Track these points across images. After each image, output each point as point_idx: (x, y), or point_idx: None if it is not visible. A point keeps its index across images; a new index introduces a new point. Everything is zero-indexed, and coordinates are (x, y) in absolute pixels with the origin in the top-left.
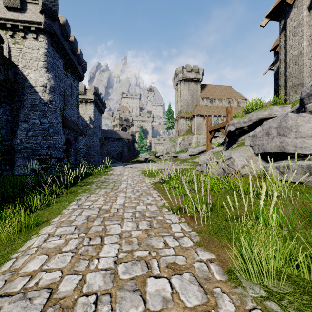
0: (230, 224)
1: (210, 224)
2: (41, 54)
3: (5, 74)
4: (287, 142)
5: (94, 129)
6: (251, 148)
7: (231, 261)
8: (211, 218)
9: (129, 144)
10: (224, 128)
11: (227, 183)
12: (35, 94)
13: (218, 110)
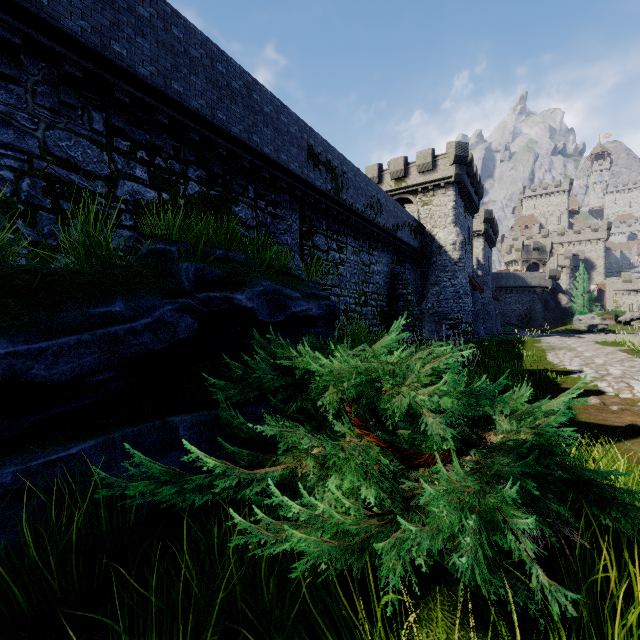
0: None
1: None
2: (449, 209)
3: (421, 241)
4: None
5: (484, 277)
6: None
7: None
8: None
9: (546, 296)
10: None
11: None
12: (445, 254)
13: None
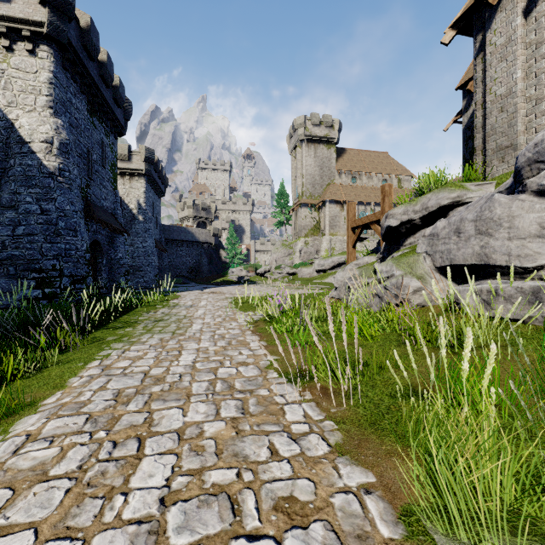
0: (399, 404)
1: (360, 405)
2: (42, 81)
3: None
4: (494, 246)
5: (146, 224)
6: (428, 257)
7: (408, 487)
8: (361, 390)
9: (211, 251)
10: (378, 223)
11: (387, 320)
12: (30, 156)
13: (365, 194)
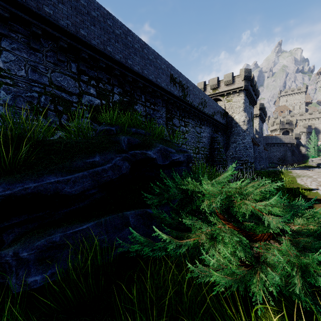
0: None
1: None
2: (241, 103)
3: (226, 120)
4: None
5: (259, 138)
6: None
7: None
8: None
9: (293, 148)
10: None
11: None
12: (239, 127)
13: None
